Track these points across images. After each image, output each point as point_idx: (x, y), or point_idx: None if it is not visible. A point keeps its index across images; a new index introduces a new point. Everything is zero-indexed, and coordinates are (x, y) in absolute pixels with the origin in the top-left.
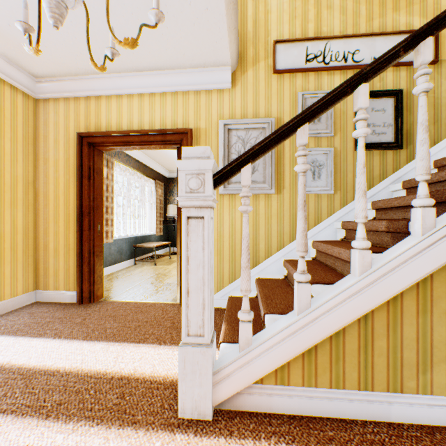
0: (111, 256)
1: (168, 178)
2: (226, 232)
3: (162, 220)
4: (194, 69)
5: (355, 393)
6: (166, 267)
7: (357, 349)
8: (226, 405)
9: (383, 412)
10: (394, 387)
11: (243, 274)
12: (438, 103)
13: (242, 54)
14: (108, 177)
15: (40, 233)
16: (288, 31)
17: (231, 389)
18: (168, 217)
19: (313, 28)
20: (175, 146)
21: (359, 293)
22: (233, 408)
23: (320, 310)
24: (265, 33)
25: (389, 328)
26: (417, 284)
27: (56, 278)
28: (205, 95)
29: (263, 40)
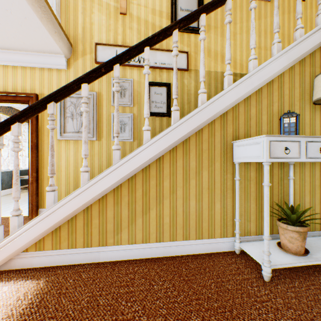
0: None
1: None
2: (63, 165)
3: None
4: (37, 53)
5: (82, 249)
6: None
7: (83, 226)
8: (3, 268)
9: (96, 257)
10: (103, 244)
11: (13, 188)
12: (190, 93)
13: (75, 47)
14: None
15: None
16: (105, 38)
17: (3, 256)
18: None
19: (121, 39)
20: (27, 105)
21: (80, 195)
22: (8, 269)
23: (58, 206)
24: (90, 37)
25: (100, 213)
26: (114, 189)
27: None
28: (48, 72)
29: (89, 41)
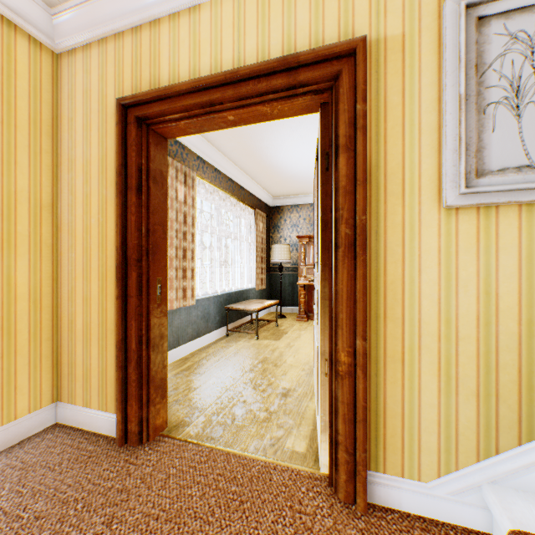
0: (192, 325)
1: (272, 206)
2: (465, 313)
3: (264, 267)
4: None
5: None
6: (273, 346)
7: None
8: None
9: None
10: None
11: None
12: None
13: None
14: (186, 201)
15: (63, 298)
16: None
17: None
18: (272, 262)
19: None
20: (316, 101)
21: None
22: None
23: None
24: None
25: None
26: None
27: (85, 384)
28: None
29: None
